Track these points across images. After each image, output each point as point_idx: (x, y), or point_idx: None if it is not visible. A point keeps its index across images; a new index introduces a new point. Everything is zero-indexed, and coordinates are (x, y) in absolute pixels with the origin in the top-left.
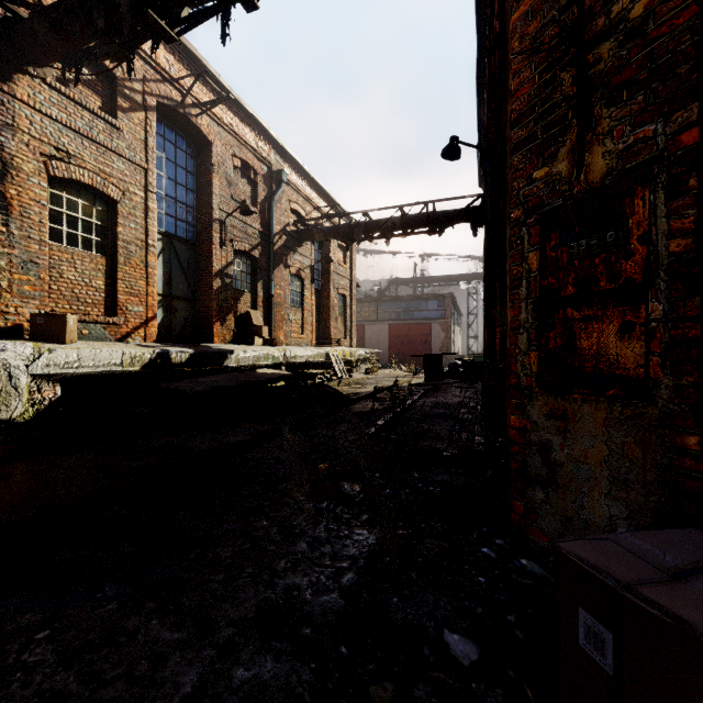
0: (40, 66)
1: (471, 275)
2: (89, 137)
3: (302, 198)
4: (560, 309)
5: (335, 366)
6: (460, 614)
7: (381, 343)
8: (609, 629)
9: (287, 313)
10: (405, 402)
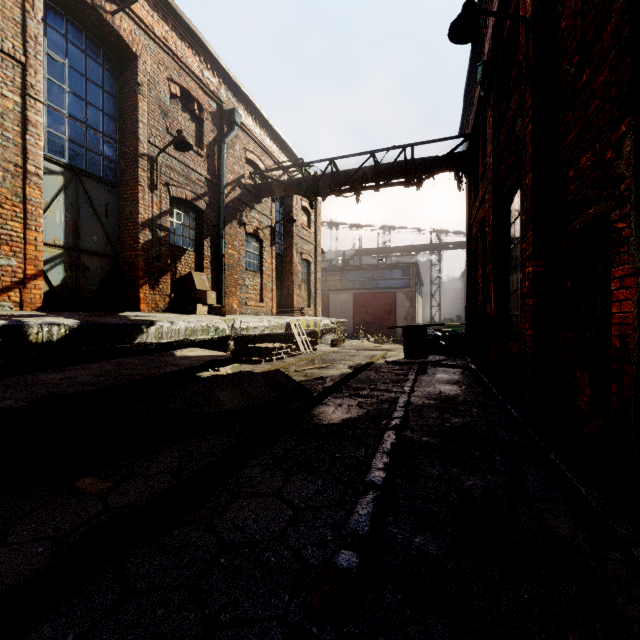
0: None
1: (434, 245)
2: None
3: (261, 149)
4: None
5: (297, 338)
6: None
7: (346, 312)
8: None
9: (242, 277)
10: None
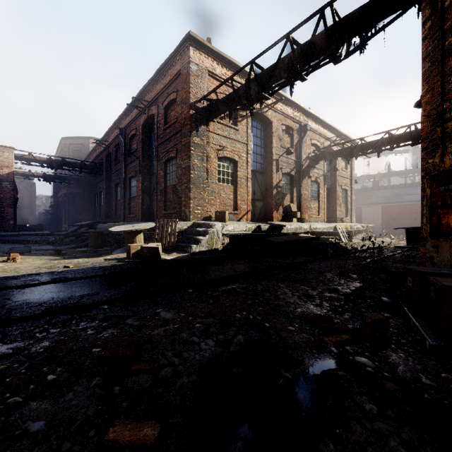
0: (218, 118)
1: None
2: (229, 138)
3: (318, 135)
4: (436, 209)
5: (340, 234)
6: (387, 295)
7: (375, 219)
8: (411, 277)
9: (309, 204)
10: (379, 246)
